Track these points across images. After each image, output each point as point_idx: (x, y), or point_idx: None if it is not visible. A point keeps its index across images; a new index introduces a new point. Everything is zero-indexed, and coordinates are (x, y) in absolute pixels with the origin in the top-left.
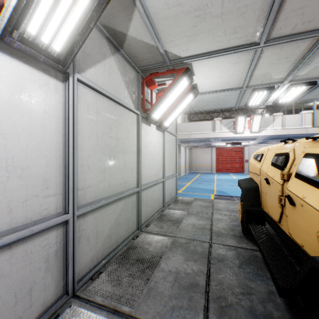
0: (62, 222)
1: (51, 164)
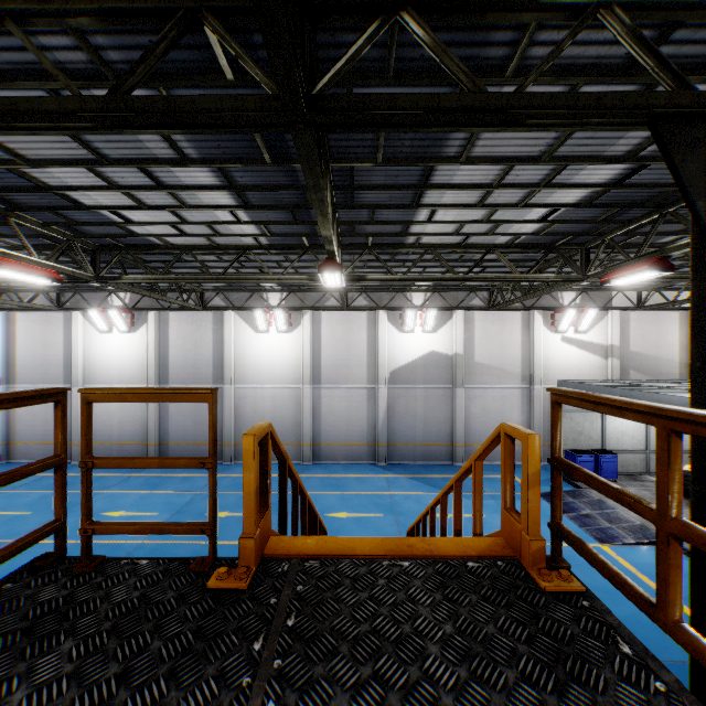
0: (644, 452)
1: (641, 437)
